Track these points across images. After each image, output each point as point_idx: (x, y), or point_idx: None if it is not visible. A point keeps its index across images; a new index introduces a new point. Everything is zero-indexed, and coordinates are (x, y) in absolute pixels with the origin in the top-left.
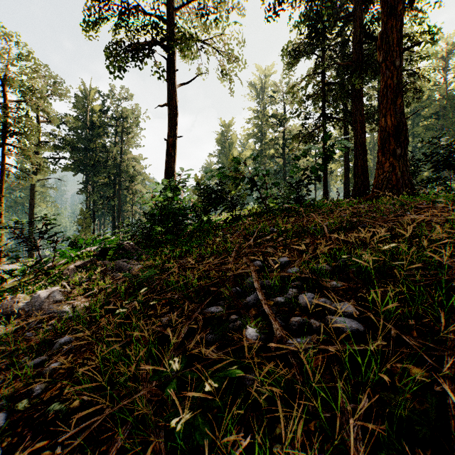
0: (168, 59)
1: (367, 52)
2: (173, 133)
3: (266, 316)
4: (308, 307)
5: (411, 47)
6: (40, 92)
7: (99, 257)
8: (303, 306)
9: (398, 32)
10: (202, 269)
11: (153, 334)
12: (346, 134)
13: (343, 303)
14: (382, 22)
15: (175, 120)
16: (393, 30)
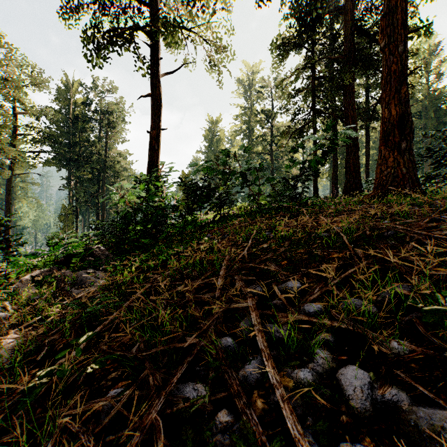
0: (151, 45)
1: (358, 47)
2: (157, 125)
3: (285, 420)
4: (367, 410)
5: (417, 30)
6: (15, 81)
7: (61, 265)
8: (357, 407)
9: (403, 13)
10: (180, 290)
11: (78, 445)
12: (334, 131)
13: (445, 413)
14: (385, 2)
15: (158, 111)
16: (398, 10)
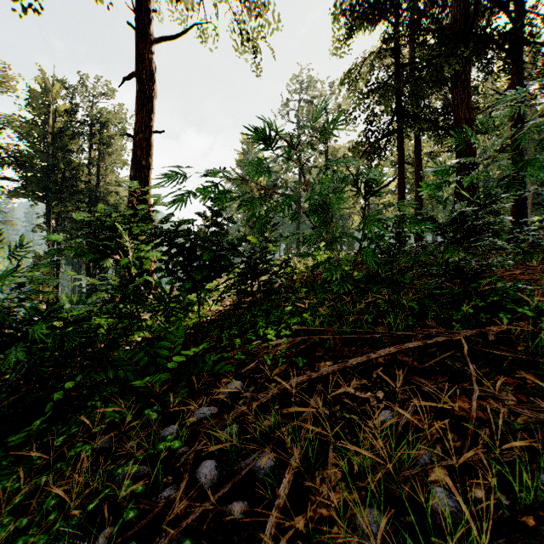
0: None
1: None
2: (145, 123)
3: None
4: None
5: None
6: None
7: None
8: None
9: None
10: None
11: None
12: (418, 152)
13: None
14: None
15: (148, 100)
16: None
